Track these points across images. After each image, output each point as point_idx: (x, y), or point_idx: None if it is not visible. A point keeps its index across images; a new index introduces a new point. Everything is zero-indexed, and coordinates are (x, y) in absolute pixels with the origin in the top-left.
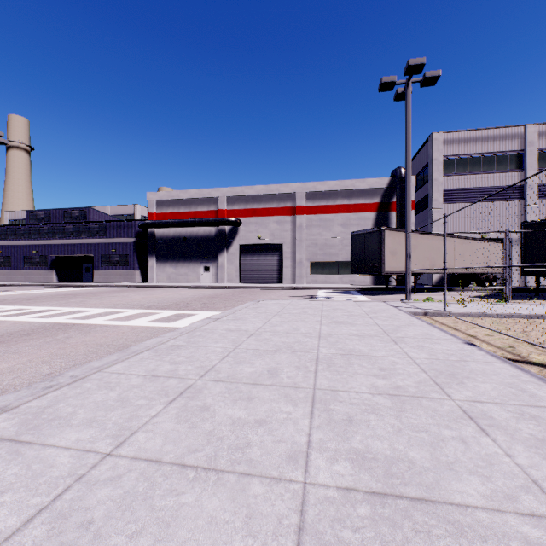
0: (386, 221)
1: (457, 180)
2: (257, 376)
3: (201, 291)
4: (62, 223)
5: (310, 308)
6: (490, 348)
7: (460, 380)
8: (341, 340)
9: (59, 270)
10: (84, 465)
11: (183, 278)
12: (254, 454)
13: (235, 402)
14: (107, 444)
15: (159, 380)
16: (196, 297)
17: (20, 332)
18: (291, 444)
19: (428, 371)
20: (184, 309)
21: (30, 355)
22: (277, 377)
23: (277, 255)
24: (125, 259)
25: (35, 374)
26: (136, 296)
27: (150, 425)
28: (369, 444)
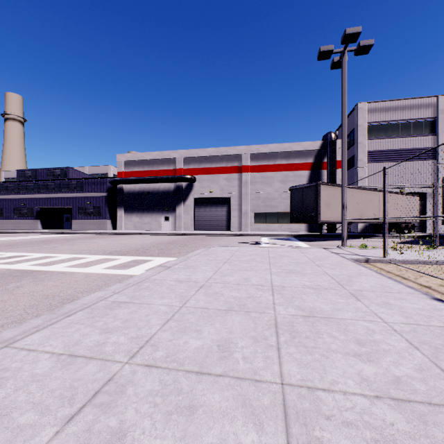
0: (319, 178)
1: (379, 143)
2: (204, 356)
3: (161, 237)
4: (46, 180)
5: (258, 255)
6: None
7: None
8: (297, 295)
9: (43, 220)
10: None
11: (147, 226)
12: None
13: (169, 418)
14: None
15: (74, 365)
16: (155, 243)
17: None
18: None
19: (420, 346)
20: (142, 255)
21: None
22: (230, 358)
23: (226, 207)
24: (98, 210)
25: None
26: (103, 242)
27: None
28: None
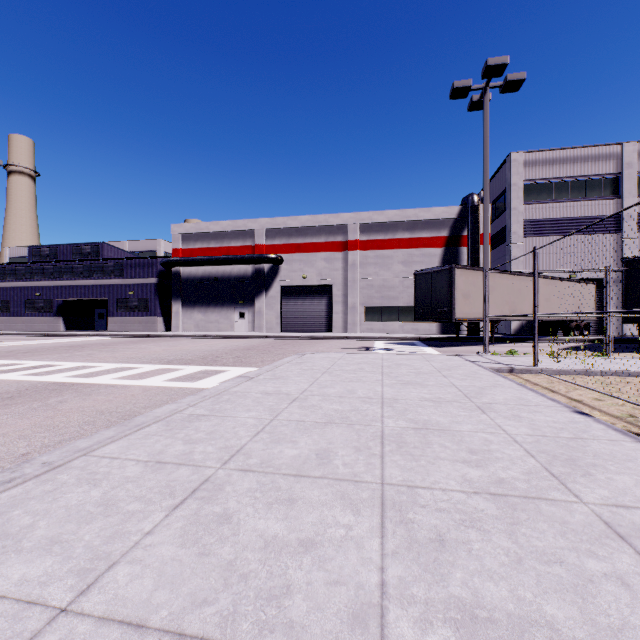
0: (456, 258)
1: (541, 209)
2: (301, 463)
3: (235, 341)
4: (70, 261)
5: (368, 363)
6: (605, 418)
7: (584, 469)
8: (411, 408)
9: (67, 317)
10: (19, 634)
11: (214, 326)
12: (297, 610)
13: (270, 507)
14: (65, 589)
15: (165, 470)
16: (228, 349)
17: (3, 394)
18: (355, 590)
19: (537, 455)
20: (212, 364)
21: (6, 426)
22: (330, 464)
23: (326, 299)
24: (145, 304)
25: (5, 455)
26: (155, 348)
27: (140, 550)
28: (478, 588)
